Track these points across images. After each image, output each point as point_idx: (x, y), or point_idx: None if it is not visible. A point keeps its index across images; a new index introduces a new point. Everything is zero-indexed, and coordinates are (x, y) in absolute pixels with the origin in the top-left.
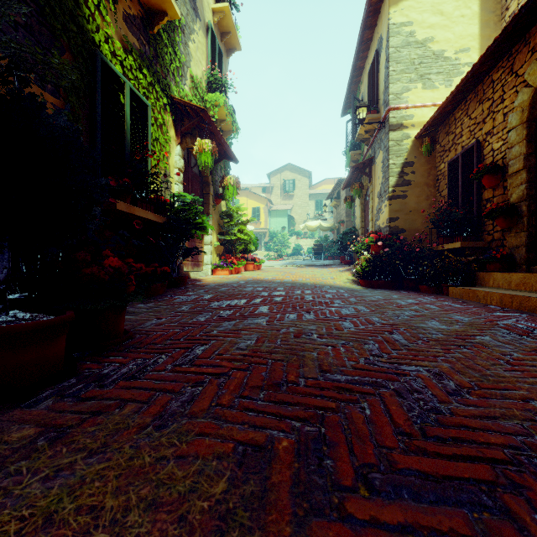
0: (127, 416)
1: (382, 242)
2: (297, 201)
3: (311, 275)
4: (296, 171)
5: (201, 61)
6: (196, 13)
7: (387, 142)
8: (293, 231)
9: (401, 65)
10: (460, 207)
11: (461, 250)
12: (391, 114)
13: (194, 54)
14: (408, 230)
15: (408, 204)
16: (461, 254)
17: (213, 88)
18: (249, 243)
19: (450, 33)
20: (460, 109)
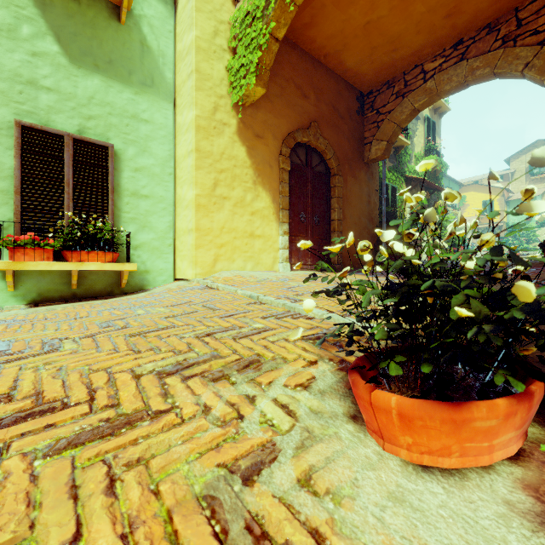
0: None
1: None
2: None
3: None
4: None
5: (420, 141)
6: (417, 118)
7: None
8: (544, 220)
9: None
10: None
11: None
12: None
13: (416, 142)
14: None
15: None
16: None
17: (428, 152)
18: (456, 240)
19: None
20: None
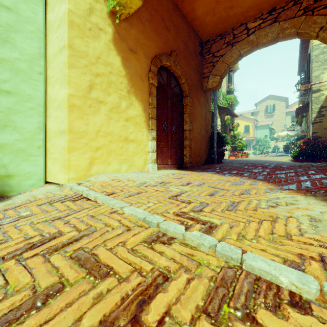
0: (231, 163)
1: (302, 144)
2: (276, 118)
3: (271, 158)
4: (275, 99)
5: (225, 85)
6: None
7: (311, 98)
8: (273, 137)
9: (319, 63)
10: None
11: None
12: (313, 86)
13: (223, 85)
14: (323, 137)
15: (323, 125)
16: None
17: (229, 92)
18: (243, 147)
19: None
20: None
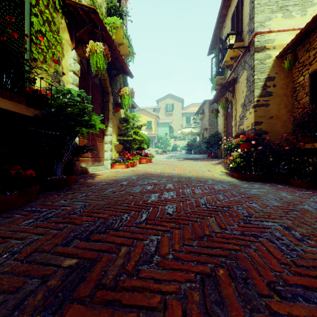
0: None
1: (255, 141)
2: (175, 117)
3: (191, 168)
4: (174, 98)
5: None
6: None
7: (252, 61)
8: (172, 135)
9: None
10: None
11: None
12: (256, 39)
13: None
14: (270, 132)
15: (270, 111)
16: None
17: (112, 14)
18: (142, 143)
19: None
20: None
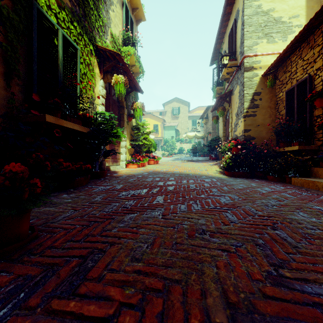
0: None
1: (240, 146)
2: (181, 120)
3: (192, 168)
4: (180, 102)
5: (118, 25)
6: None
7: (242, 79)
8: (178, 138)
9: (252, 27)
10: (295, 122)
11: (296, 151)
12: (245, 60)
13: (113, 19)
14: (257, 137)
15: (257, 120)
16: (296, 154)
17: (126, 43)
18: (151, 147)
19: (285, 5)
20: (295, 54)
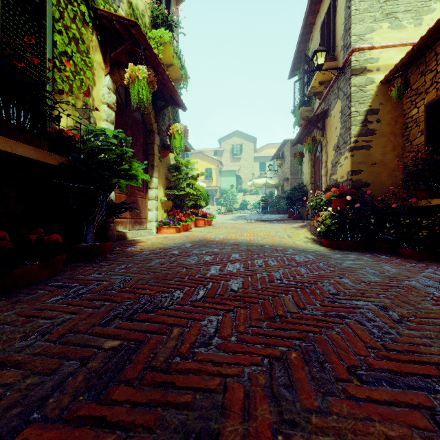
0: None
1: (351, 197)
2: (244, 163)
3: (266, 233)
4: (243, 137)
5: None
6: None
7: (348, 88)
8: (240, 188)
9: (364, 4)
10: None
11: None
12: (353, 57)
13: None
14: (372, 184)
15: (372, 155)
16: None
17: (158, 25)
18: (199, 198)
19: None
20: None
